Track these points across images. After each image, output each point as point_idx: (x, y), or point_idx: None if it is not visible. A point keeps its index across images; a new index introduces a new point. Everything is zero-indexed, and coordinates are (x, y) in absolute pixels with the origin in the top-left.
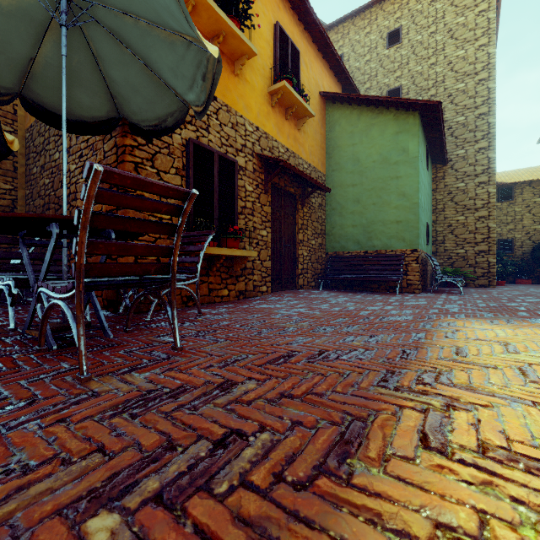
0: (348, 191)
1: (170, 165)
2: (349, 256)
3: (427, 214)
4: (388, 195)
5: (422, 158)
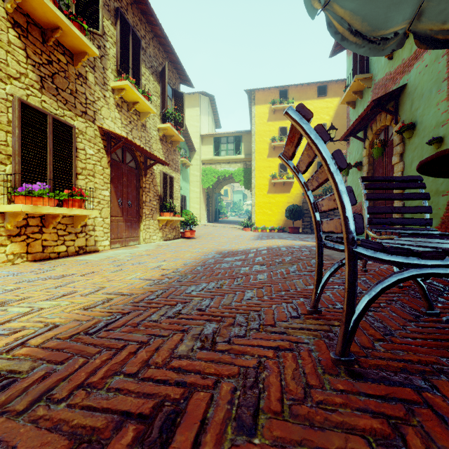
0: None
1: None
2: None
3: None
4: None
5: None
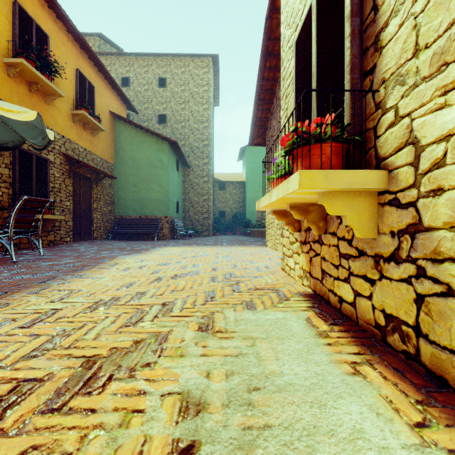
0: (130, 178)
1: (1, 162)
2: (130, 219)
3: (177, 196)
4: (153, 184)
5: (172, 166)
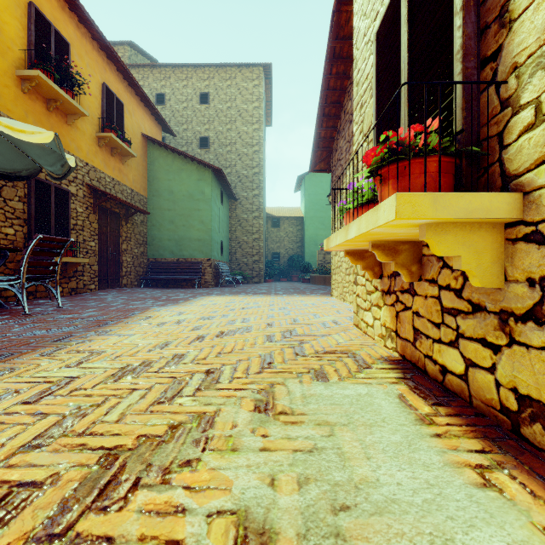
0: (165, 214)
1: (14, 195)
2: (166, 262)
3: (222, 235)
4: (193, 221)
5: (215, 198)
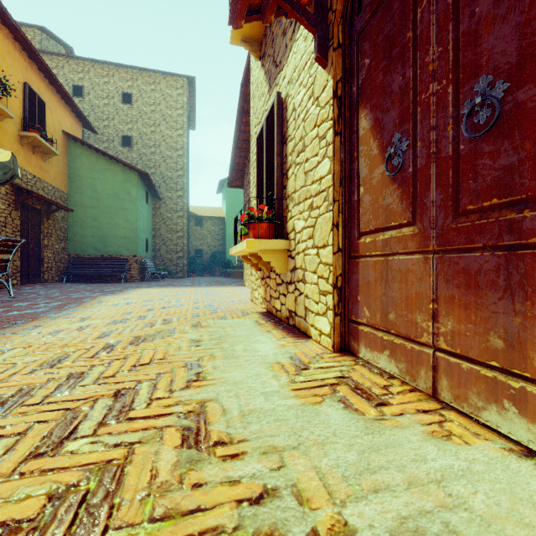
0: (89, 211)
1: None
2: (89, 258)
3: (147, 232)
4: (118, 219)
5: (141, 199)
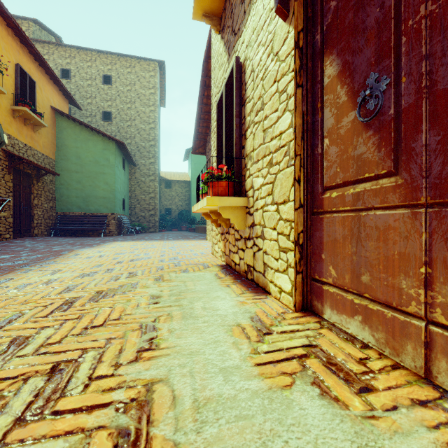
0: (73, 175)
1: None
2: (74, 216)
3: (123, 193)
4: (99, 182)
5: (118, 165)
